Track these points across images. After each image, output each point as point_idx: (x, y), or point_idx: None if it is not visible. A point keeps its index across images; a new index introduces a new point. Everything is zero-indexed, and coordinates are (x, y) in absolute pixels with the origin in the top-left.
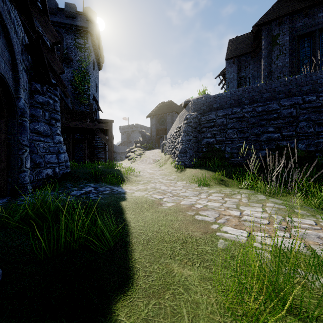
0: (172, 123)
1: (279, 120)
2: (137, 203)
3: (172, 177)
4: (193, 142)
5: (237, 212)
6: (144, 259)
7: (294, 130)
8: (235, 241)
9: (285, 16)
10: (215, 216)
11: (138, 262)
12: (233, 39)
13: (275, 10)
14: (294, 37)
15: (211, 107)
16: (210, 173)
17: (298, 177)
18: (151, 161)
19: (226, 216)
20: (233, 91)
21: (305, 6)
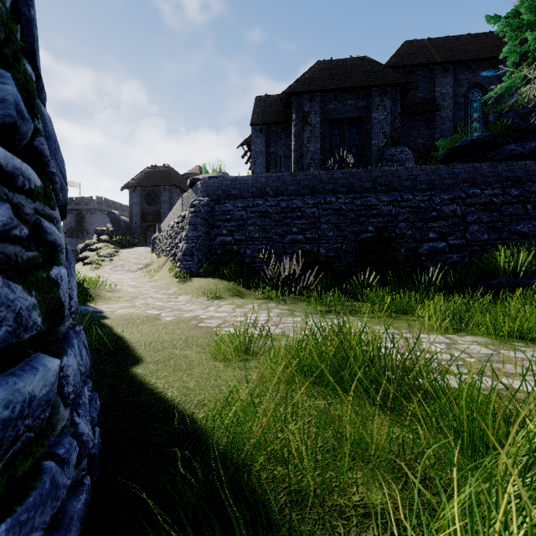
0: (171, 204)
1: (303, 220)
2: (126, 320)
3: (172, 291)
4: (203, 240)
5: (243, 318)
6: (149, 351)
7: (317, 233)
8: (231, 335)
9: (317, 93)
10: (220, 322)
11: (143, 353)
12: (261, 97)
13: (307, 81)
14: (325, 119)
15: (229, 193)
16: (225, 283)
17: (316, 284)
18: (132, 268)
19: (230, 322)
20: (255, 176)
21: (334, 87)
